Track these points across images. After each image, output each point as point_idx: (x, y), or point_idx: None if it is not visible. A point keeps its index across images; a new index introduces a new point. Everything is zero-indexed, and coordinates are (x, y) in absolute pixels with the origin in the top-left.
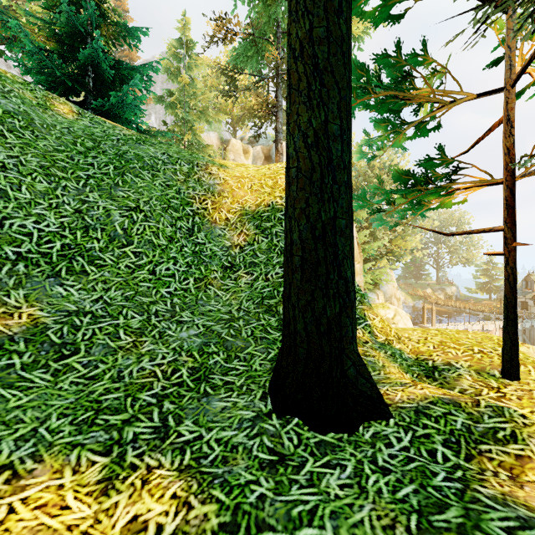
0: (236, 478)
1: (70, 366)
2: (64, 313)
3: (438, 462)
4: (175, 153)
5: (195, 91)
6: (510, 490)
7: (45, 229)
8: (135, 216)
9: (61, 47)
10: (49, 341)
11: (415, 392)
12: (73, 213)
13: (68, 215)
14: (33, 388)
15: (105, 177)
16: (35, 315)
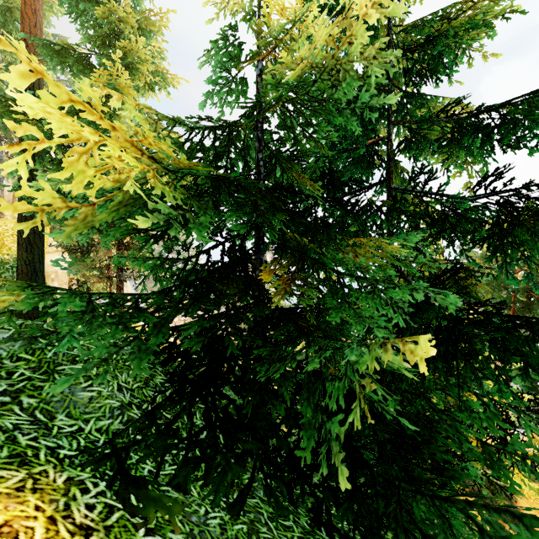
0: None
1: None
2: None
3: None
4: None
5: None
6: None
7: None
8: None
9: None
10: None
11: None
12: None
13: None
14: None
15: None
16: None
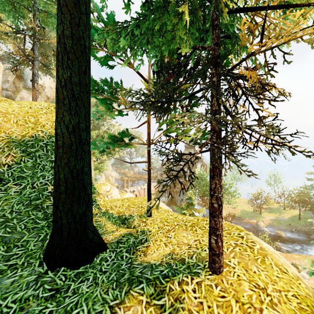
0: (33, 312)
1: None
2: None
3: (124, 259)
4: None
5: None
6: (143, 259)
7: None
8: None
9: None
10: None
11: (117, 234)
12: None
13: None
14: None
15: None
16: None
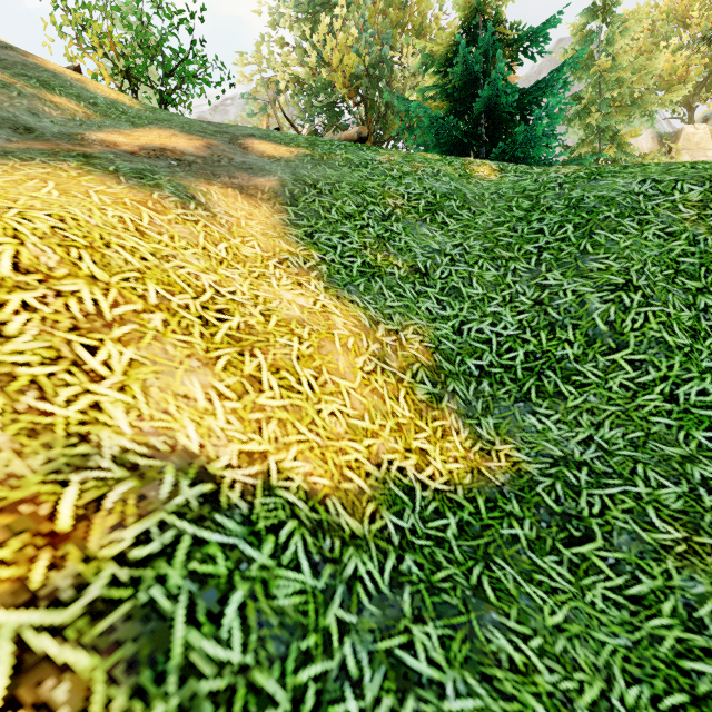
0: None
1: (589, 561)
2: (547, 458)
3: None
4: (662, 174)
5: (619, 74)
6: None
7: (502, 332)
8: (626, 298)
9: (453, 106)
10: (544, 505)
11: None
12: (531, 306)
13: (525, 309)
14: (557, 591)
15: (563, 245)
16: (513, 457)
